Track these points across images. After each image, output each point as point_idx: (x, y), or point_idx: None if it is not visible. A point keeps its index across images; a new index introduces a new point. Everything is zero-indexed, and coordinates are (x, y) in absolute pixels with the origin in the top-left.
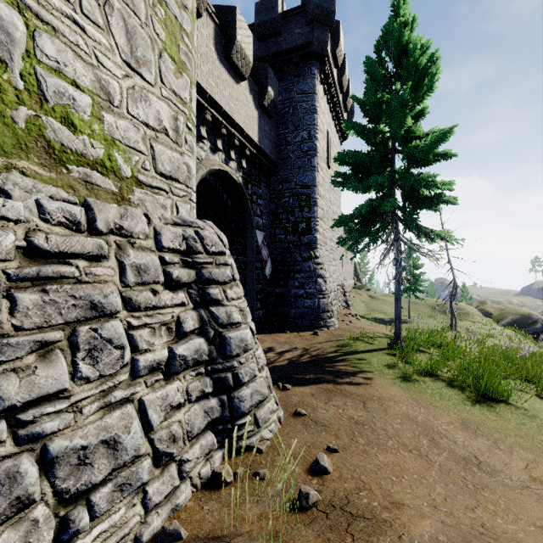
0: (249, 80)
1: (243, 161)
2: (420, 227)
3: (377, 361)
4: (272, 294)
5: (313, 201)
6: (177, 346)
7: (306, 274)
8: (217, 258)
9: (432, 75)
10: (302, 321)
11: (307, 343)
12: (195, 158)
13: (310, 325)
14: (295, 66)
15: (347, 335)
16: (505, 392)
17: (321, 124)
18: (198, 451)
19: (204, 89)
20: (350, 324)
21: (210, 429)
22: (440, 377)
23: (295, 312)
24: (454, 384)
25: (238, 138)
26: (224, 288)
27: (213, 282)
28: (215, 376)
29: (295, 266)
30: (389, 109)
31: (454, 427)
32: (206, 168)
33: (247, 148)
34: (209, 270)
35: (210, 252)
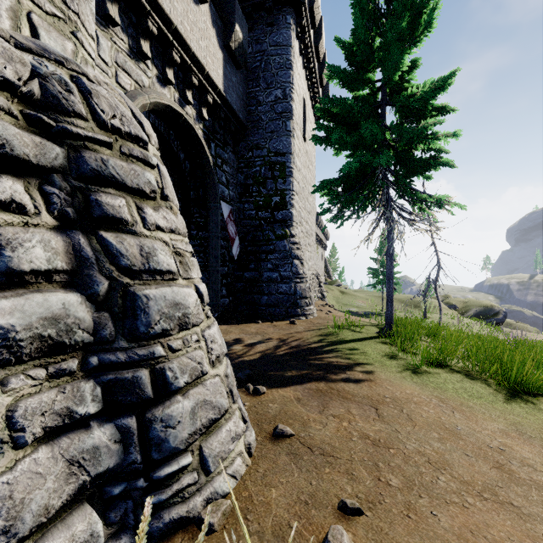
0: (212, 8)
1: (203, 110)
2: (415, 194)
3: (373, 350)
4: (241, 280)
5: (288, 171)
6: None
7: (281, 254)
8: (126, 144)
9: (431, 9)
10: (276, 309)
11: (283, 333)
12: None
13: (285, 313)
14: (268, 13)
15: (329, 324)
16: (541, 383)
17: (297, 85)
18: None
19: None
20: (330, 313)
21: (92, 498)
22: (453, 368)
23: (268, 299)
24: (472, 376)
25: (197, 76)
26: (139, 202)
27: (110, 183)
28: (107, 377)
29: (268, 246)
30: (384, 43)
31: (512, 438)
32: (150, 97)
33: (209, 94)
34: (100, 155)
35: (108, 125)
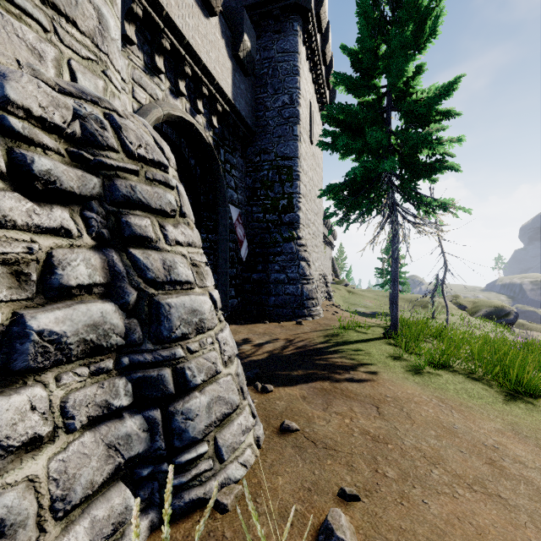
0: (221, 20)
1: (213, 118)
2: (420, 197)
3: (377, 351)
4: (249, 281)
5: (295, 174)
6: (38, 312)
7: (288, 256)
8: (150, 170)
9: (436, 16)
10: (283, 309)
11: (290, 333)
12: (119, 17)
13: (292, 314)
14: (275, 21)
15: (335, 324)
16: None
17: (303, 90)
18: (82, 538)
19: (158, 1)
20: (336, 314)
21: (125, 478)
22: (455, 369)
23: (275, 300)
24: (474, 377)
25: (207, 86)
26: (161, 221)
27: (138, 206)
28: (136, 374)
29: (275, 248)
30: (388, 51)
31: (507, 437)
32: (163, 110)
33: (218, 103)
34: (129, 182)
35: (135, 155)
